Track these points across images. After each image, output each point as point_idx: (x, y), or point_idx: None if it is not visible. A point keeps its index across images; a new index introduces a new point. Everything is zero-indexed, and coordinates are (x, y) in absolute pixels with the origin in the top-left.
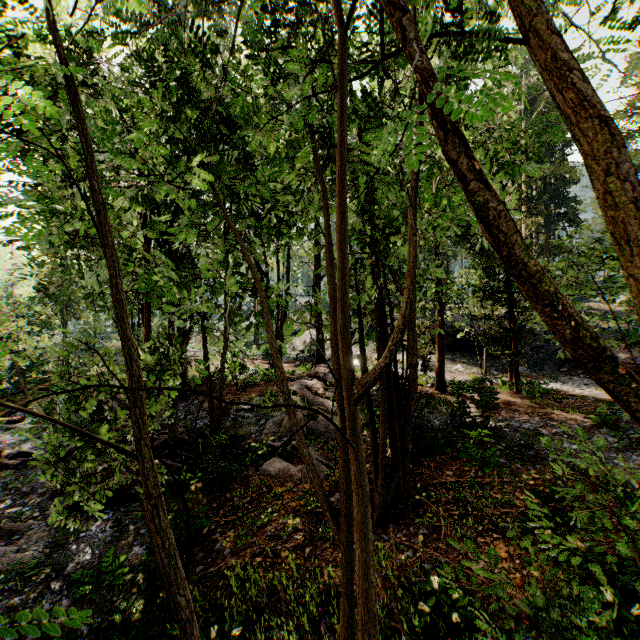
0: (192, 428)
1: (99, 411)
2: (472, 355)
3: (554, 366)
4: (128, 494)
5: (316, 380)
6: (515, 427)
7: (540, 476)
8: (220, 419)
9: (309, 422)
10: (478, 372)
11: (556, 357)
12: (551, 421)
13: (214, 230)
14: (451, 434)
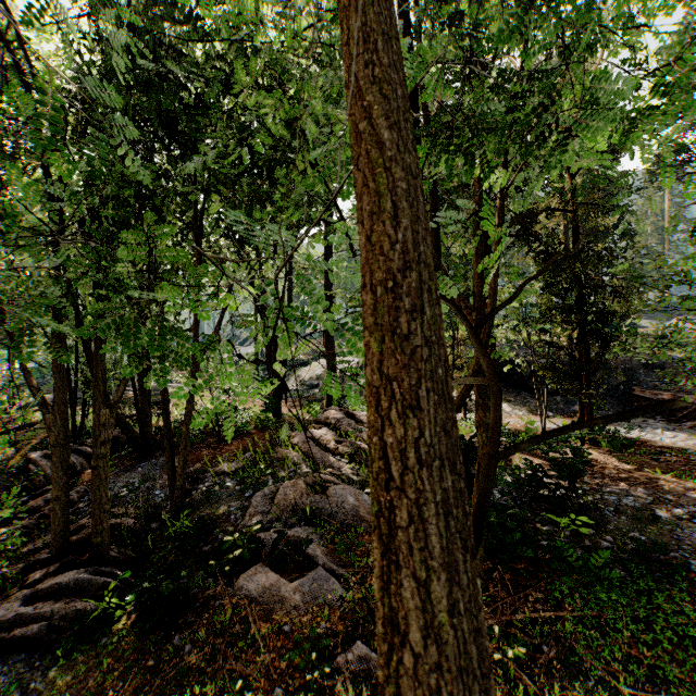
0: (147, 503)
1: (27, 473)
2: (518, 391)
3: (618, 404)
4: (8, 639)
5: (326, 429)
6: (614, 504)
7: (692, 606)
8: (189, 489)
9: (314, 496)
10: (529, 413)
11: (619, 393)
12: (662, 493)
13: (2, 82)
14: (524, 517)
